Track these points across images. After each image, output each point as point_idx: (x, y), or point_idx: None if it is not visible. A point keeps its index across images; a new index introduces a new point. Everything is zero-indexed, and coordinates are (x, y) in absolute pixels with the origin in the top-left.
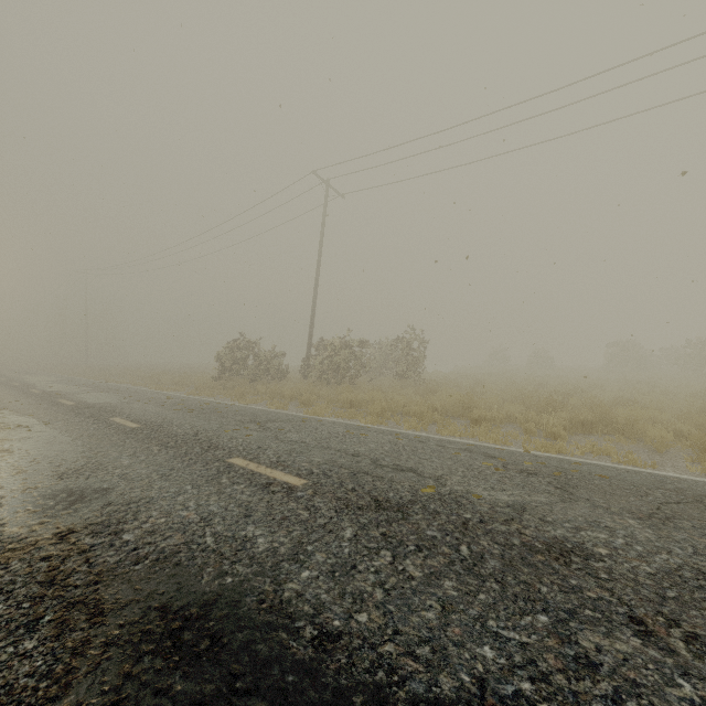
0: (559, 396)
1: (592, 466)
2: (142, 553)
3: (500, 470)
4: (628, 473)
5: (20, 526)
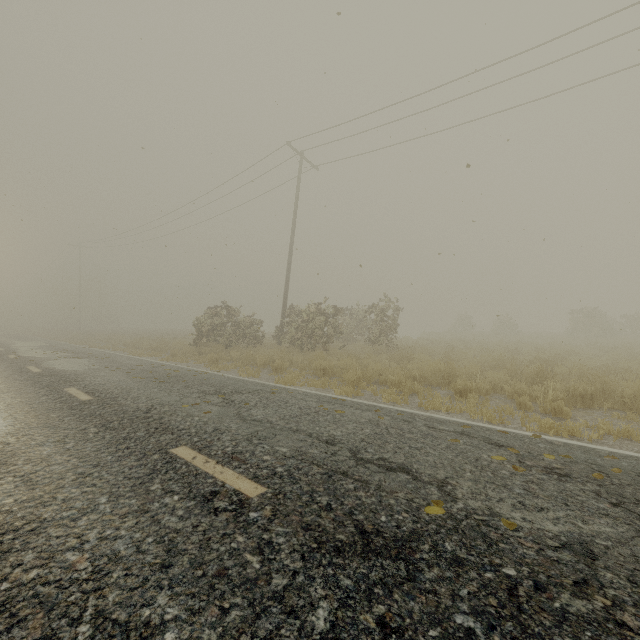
0: (543, 364)
1: (631, 460)
2: None
3: (519, 469)
4: None
5: None
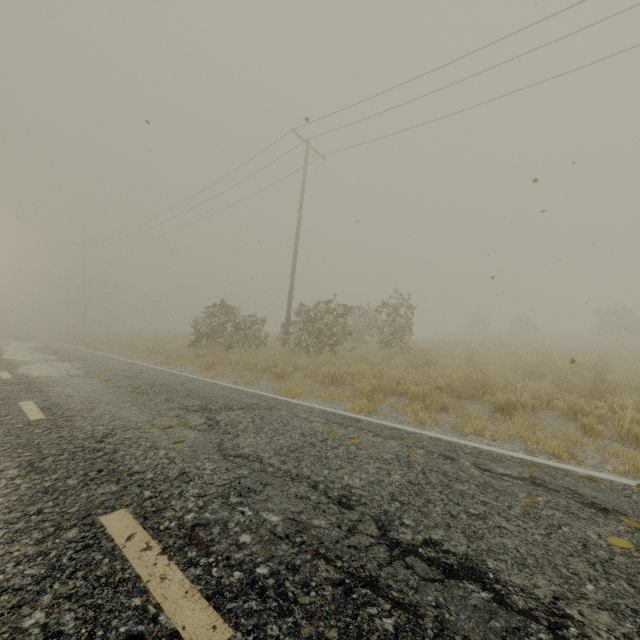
0: (591, 371)
1: None
2: None
3: None
4: None
5: None
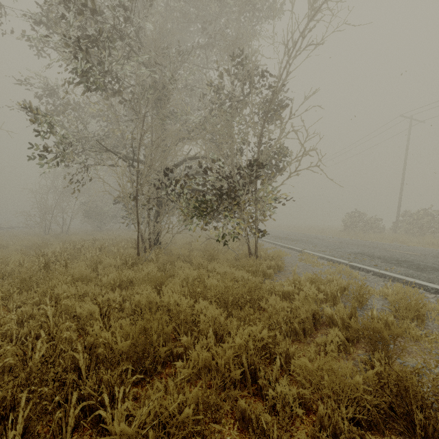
0: None
1: None
2: (383, 256)
3: None
4: None
5: (347, 252)
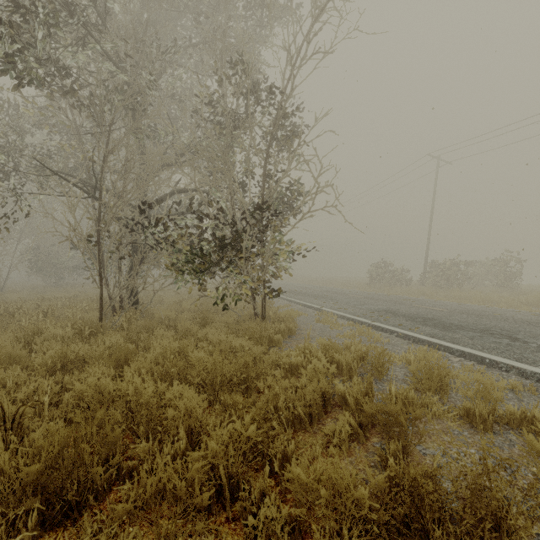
0: None
1: None
2: (409, 313)
3: (536, 315)
4: None
5: (371, 309)
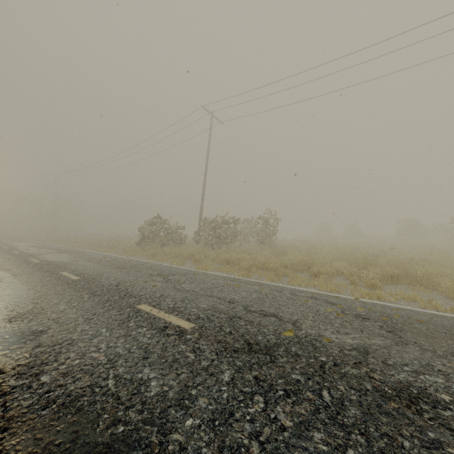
0: (371, 256)
1: (408, 311)
2: (52, 396)
3: (340, 315)
4: (437, 318)
5: None
